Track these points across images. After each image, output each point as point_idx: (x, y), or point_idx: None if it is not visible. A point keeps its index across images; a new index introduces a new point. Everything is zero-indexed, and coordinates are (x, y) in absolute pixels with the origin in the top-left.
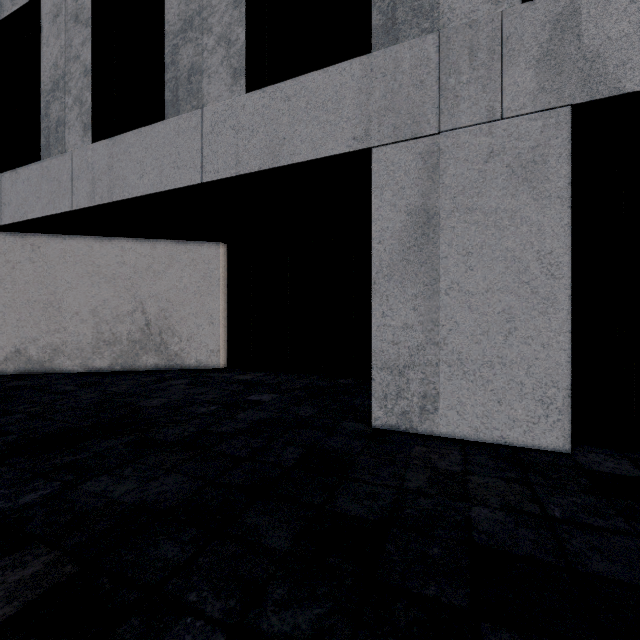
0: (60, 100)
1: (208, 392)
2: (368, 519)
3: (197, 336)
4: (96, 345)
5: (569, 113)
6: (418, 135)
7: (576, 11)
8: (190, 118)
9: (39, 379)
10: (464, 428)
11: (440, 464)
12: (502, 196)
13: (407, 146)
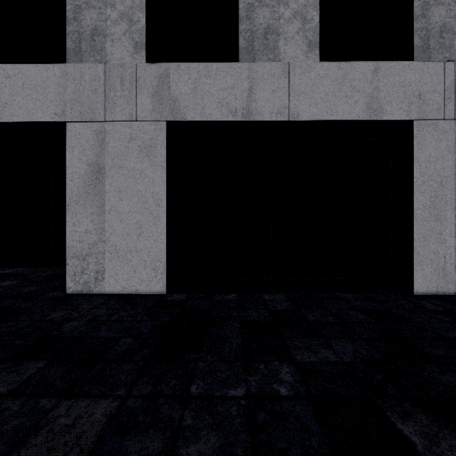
0: None
1: None
2: None
3: None
4: None
5: (165, 125)
6: (94, 120)
7: (168, 75)
8: None
9: None
10: (118, 287)
11: (83, 306)
12: (136, 162)
13: (88, 125)
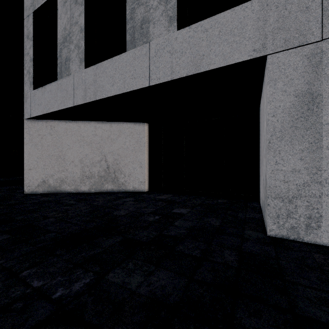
0: (67, 47)
1: (148, 206)
2: None
3: (133, 174)
4: (82, 178)
5: None
6: (304, 43)
7: None
8: (142, 49)
9: (55, 196)
10: None
11: None
12: None
13: (295, 51)
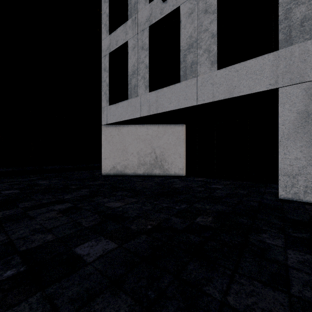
0: (135, 78)
1: (192, 184)
2: (304, 221)
3: (174, 162)
4: (138, 165)
5: None
6: (303, 81)
7: None
8: (191, 81)
9: (124, 177)
10: None
11: None
12: None
13: (297, 86)
